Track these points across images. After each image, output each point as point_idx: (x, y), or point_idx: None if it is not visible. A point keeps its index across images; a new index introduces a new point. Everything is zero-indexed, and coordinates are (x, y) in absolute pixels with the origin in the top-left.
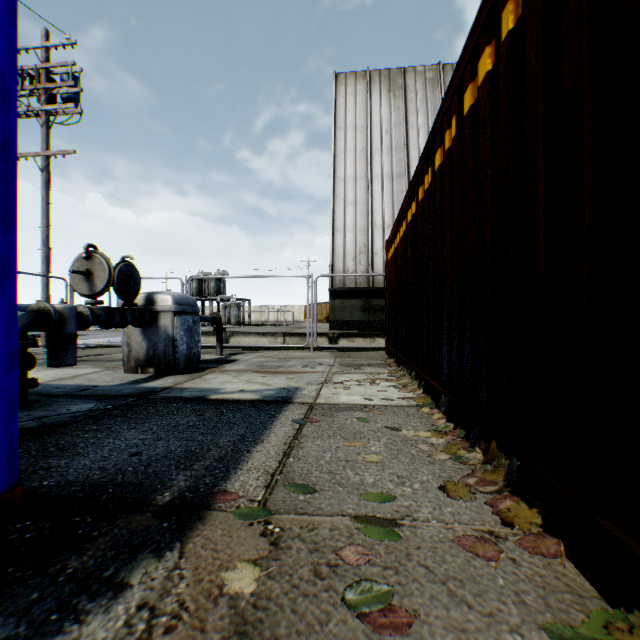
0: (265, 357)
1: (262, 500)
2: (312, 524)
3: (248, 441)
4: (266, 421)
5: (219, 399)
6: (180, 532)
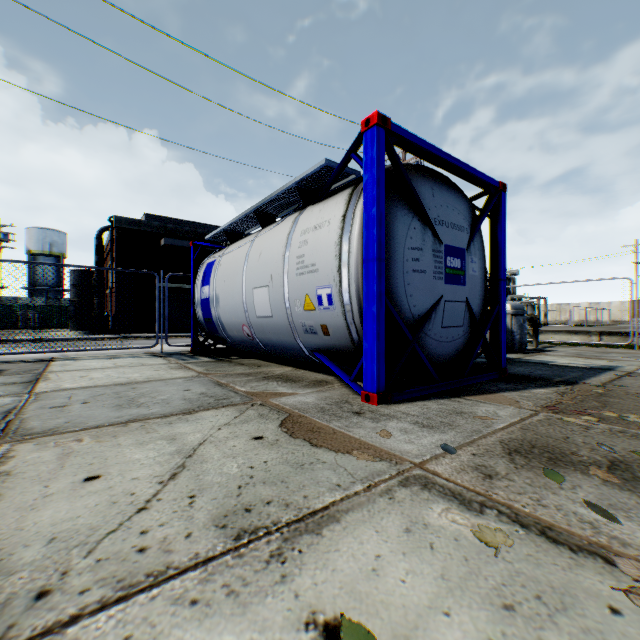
0: (580, 350)
1: (599, 385)
2: (624, 390)
3: (585, 376)
4: (594, 373)
5: (556, 364)
6: (568, 384)
